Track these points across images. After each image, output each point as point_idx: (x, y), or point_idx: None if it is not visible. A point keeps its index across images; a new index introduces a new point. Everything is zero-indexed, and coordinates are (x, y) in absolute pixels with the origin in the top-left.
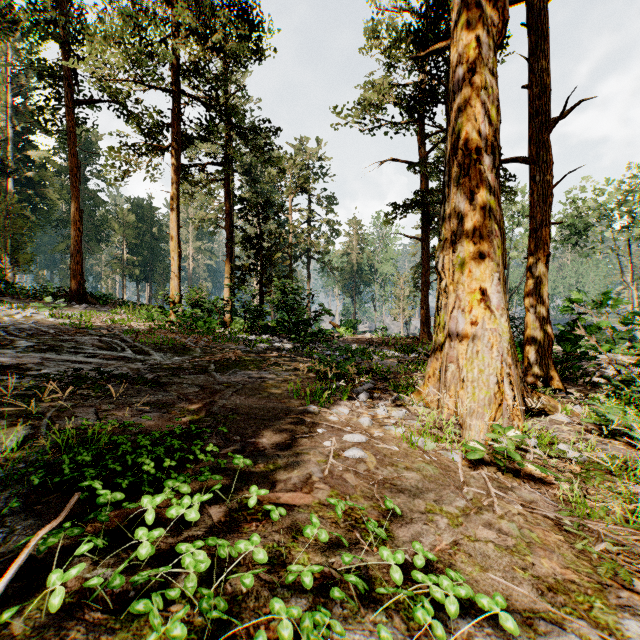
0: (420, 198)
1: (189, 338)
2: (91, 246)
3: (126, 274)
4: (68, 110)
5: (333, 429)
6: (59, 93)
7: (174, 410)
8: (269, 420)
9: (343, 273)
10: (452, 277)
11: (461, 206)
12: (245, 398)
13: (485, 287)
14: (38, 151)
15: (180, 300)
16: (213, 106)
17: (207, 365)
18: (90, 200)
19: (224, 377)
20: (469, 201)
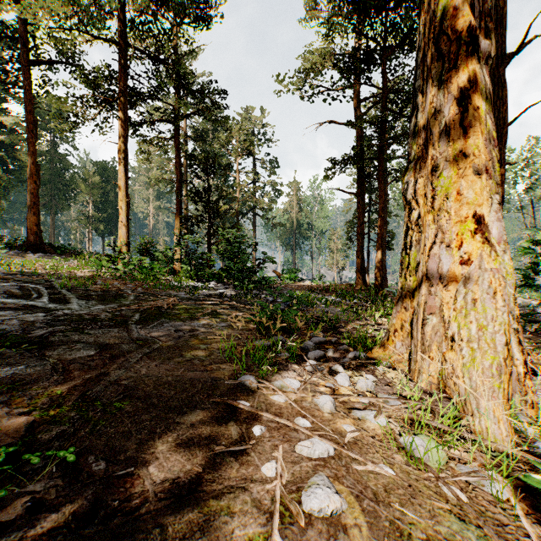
0: (358, 152)
1: (128, 285)
2: (60, 204)
3: (92, 229)
4: (25, 69)
5: (278, 424)
6: (18, 55)
7: (23, 396)
8: (178, 410)
9: (284, 229)
10: (431, 203)
11: (445, 109)
12: (157, 364)
13: (482, 213)
14: (9, 117)
15: (128, 248)
16: (160, 61)
17: (131, 315)
18: (59, 163)
19: (143, 331)
20: (457, 101)
